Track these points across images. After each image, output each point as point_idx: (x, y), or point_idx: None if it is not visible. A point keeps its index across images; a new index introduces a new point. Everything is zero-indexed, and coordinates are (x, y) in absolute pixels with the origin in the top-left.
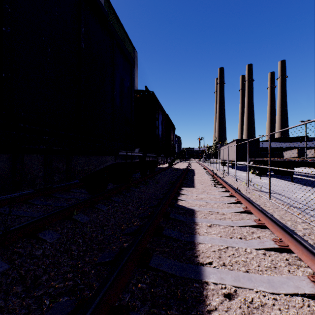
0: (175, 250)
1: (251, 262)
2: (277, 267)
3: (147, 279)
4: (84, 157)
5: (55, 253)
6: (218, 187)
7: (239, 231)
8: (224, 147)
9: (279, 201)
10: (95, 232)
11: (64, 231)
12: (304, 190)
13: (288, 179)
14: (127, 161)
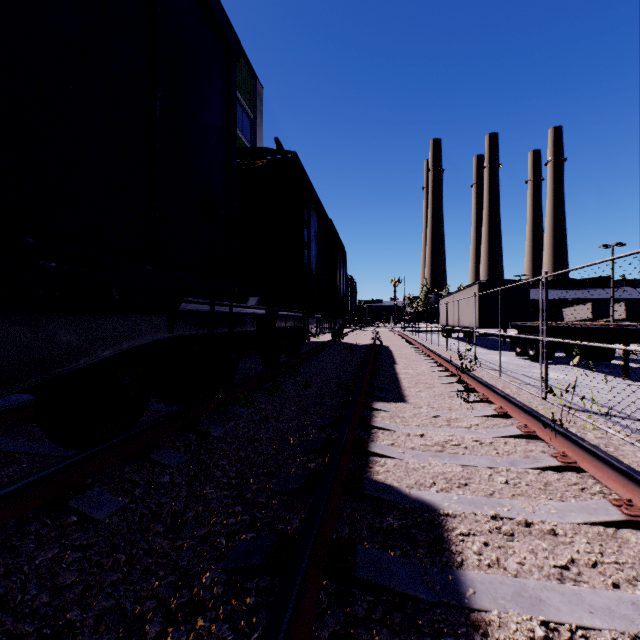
0: None
1: None
2: None
3: None
4: None
5: None
6: (469, 399)
7: None
8: (448, 298)
9: None
10: None
11: None
12: None
13: (607, 371)
14: (218, 330)
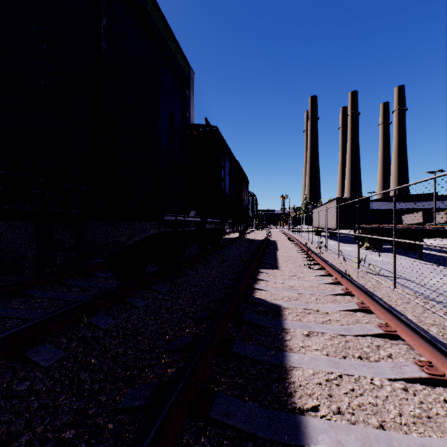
0: (254, 382)
1: (385, 405)
2: (432, 416)
3: (206, 446)
4: (108, 224)
5: (51, 388)
6: (314, 268)
7: (356, 344)
8: (318, 209)
9: (409, 291)
10: (123, 346)
11: (72, 345)
12: (440, 273)
13: (414, 256)
14: (178, 229)
